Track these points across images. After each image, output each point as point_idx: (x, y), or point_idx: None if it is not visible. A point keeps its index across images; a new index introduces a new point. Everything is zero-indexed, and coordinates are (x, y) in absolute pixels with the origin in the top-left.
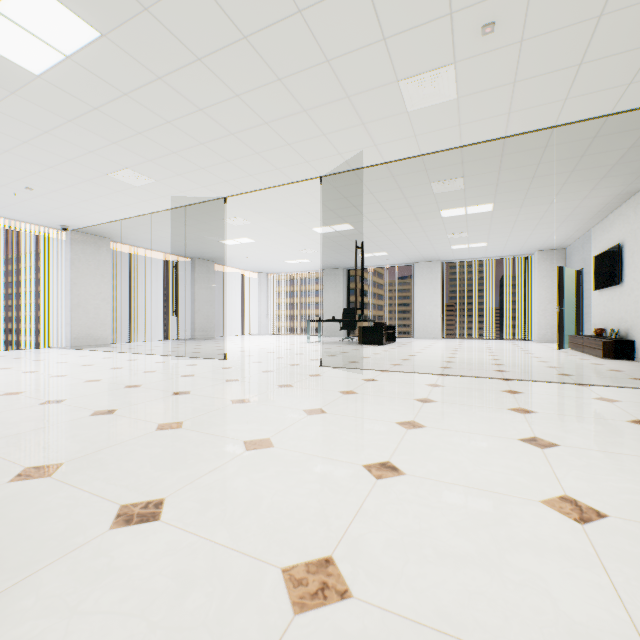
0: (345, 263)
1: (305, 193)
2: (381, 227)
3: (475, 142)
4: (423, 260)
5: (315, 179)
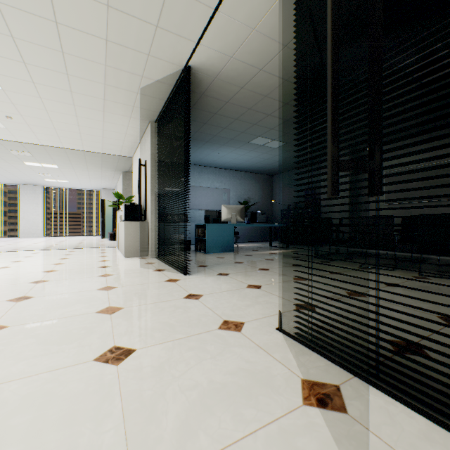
0: None
1: None
2: None
3: (27, 142)
4: (28, 183)
5: None
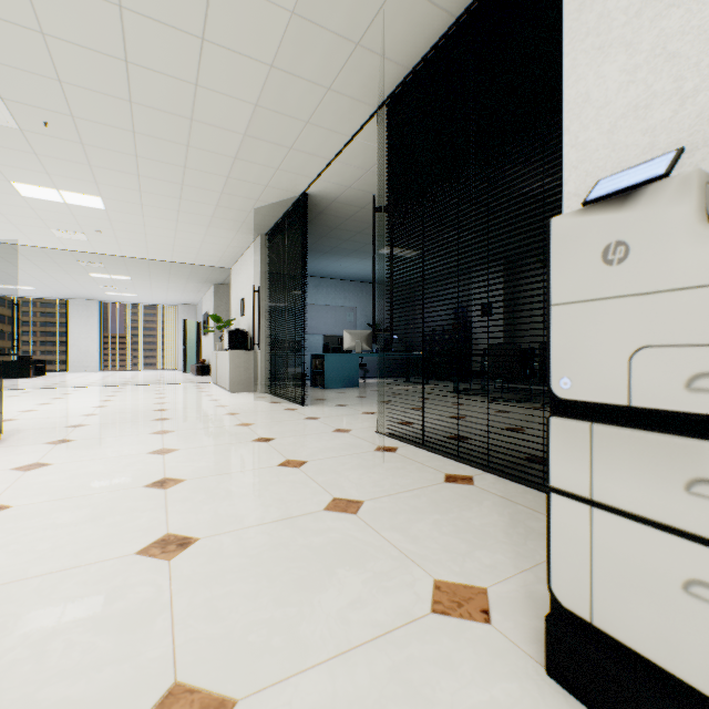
0: None
1: None
2: (31, 272)
3: (106, 254)
4: (80, 298)
5: None
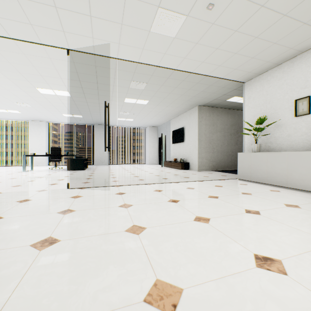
0: (50, 118)
1: (46, 57)
2: (89, 99)
3: (164, 66)
4: (100, 123)
5: (62, 49)
